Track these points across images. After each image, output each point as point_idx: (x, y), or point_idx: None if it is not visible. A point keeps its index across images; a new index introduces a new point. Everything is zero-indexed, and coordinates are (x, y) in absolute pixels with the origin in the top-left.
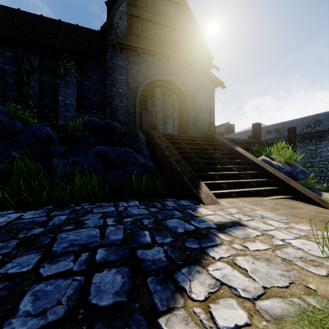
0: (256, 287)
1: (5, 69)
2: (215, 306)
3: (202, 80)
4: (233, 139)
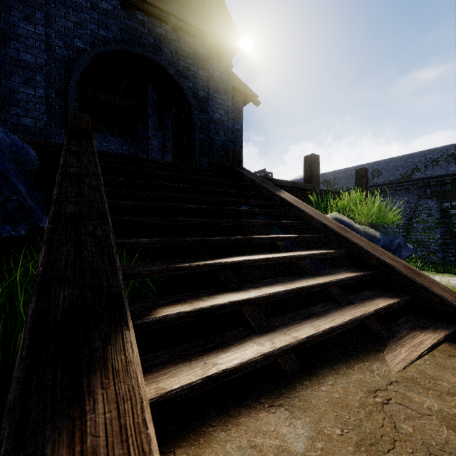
0: None
1: None
2: None
3: (220, 75)
4: (272, 180)
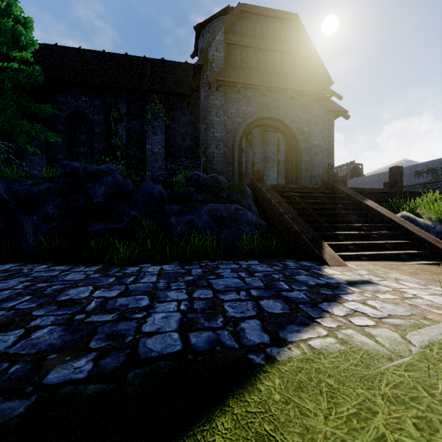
0: (382, 314)
1: (94, 119)
2: (352, 318)
3: (318, 113)
4: (361, 189)
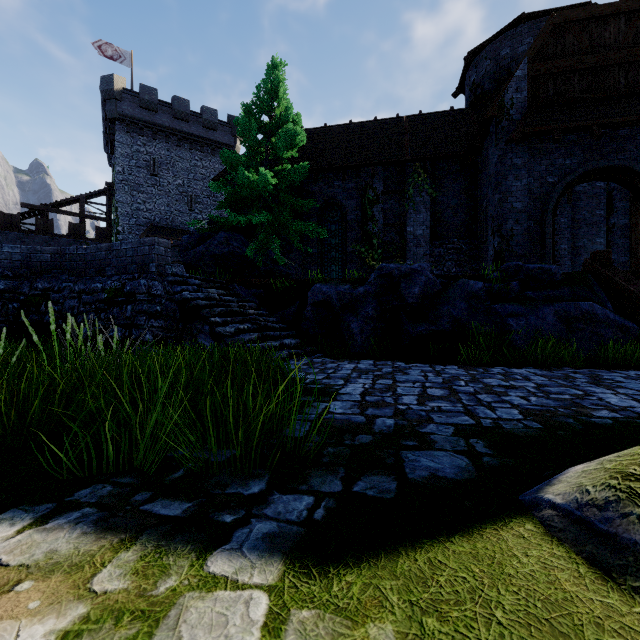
0: None
1: (347, 205)
2: None
3: None
4: None
